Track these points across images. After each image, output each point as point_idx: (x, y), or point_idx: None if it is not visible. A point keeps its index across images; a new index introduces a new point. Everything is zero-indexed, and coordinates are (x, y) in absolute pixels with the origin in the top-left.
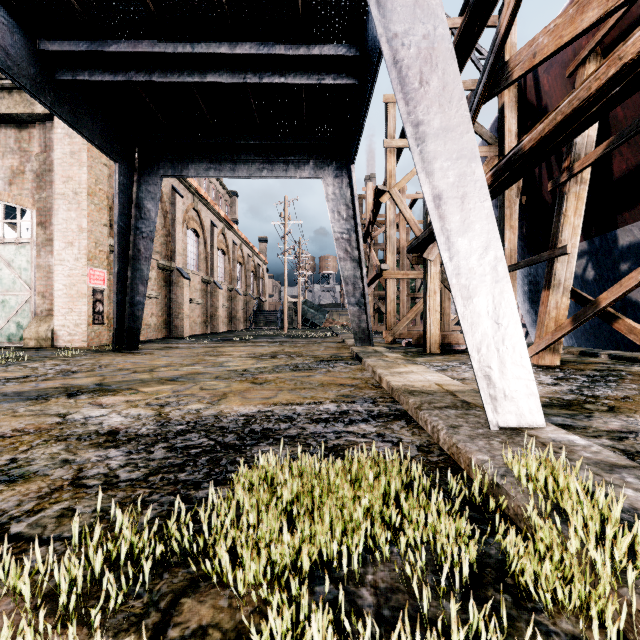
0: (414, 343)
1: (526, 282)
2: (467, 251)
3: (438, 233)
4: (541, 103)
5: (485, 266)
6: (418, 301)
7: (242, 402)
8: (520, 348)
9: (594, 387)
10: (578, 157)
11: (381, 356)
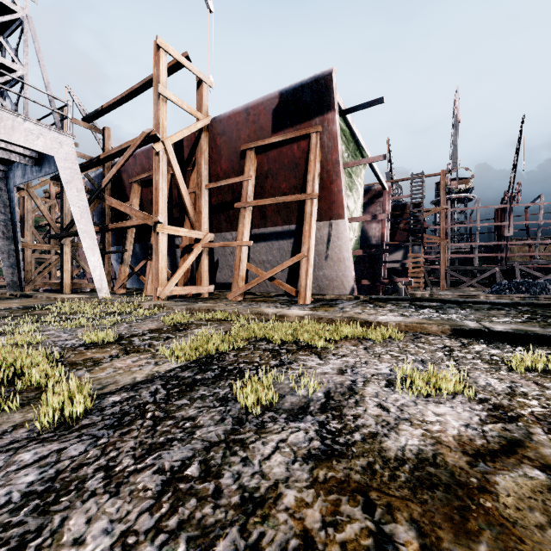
0: (54, 289)
1: (118, 256)
2: (94, 261)
3: (87, 257)
4: (122, 182)
5: (98, 264)
6: (51, 264)
7: (6, 306)
8: (106, 282)
9: (130, 295)
10: (132, 217)
11: (42, 294)
